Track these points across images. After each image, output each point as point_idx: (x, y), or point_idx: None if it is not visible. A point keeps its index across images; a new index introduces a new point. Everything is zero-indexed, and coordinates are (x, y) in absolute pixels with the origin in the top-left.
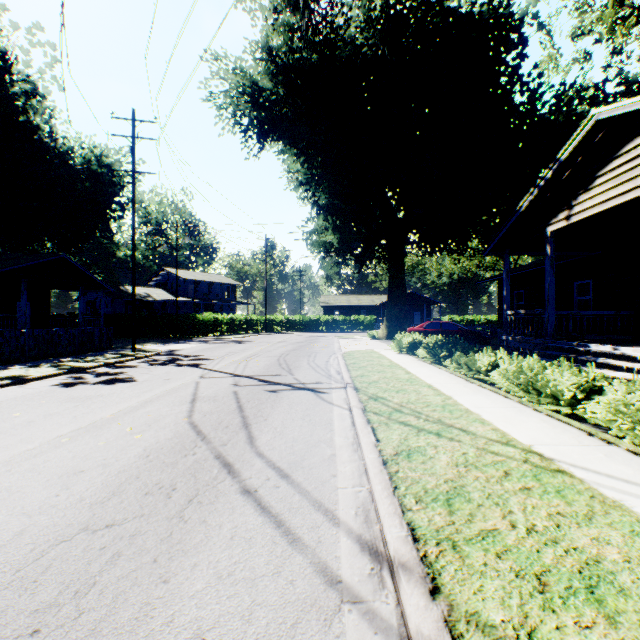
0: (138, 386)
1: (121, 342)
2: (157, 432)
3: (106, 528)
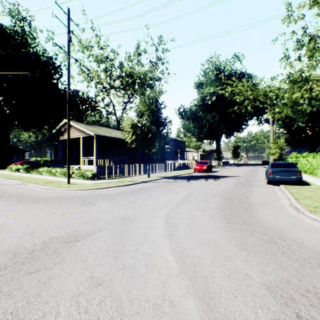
0: None
1: None
2: None
3: None
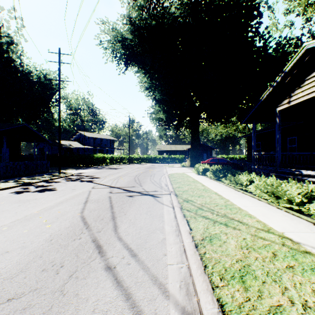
0: (57, 193)
1: (55, 168)
2: (61, 223)
3: (7, 302)
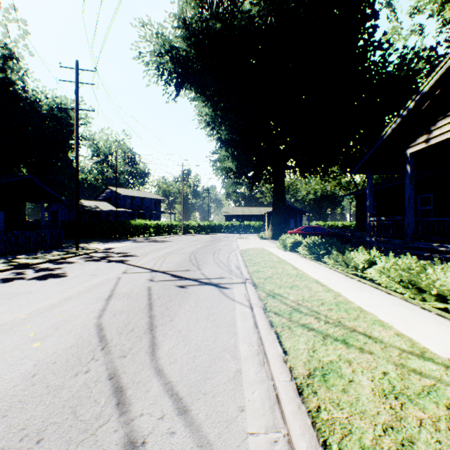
0: (66, 282)
1: (72, 241)
2: (59, 338)
3: None
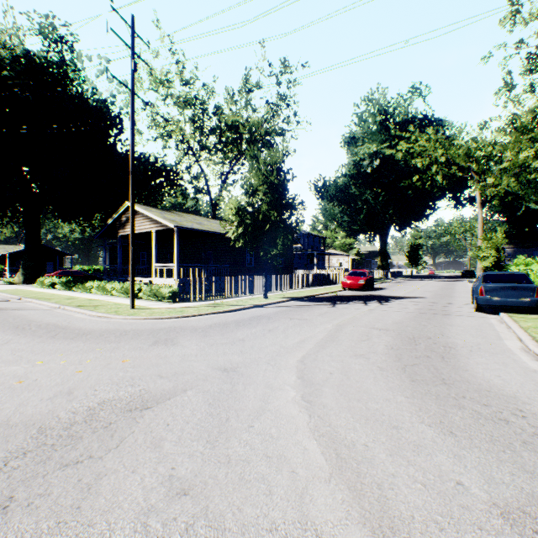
0: None
1: None
2: None
3: None
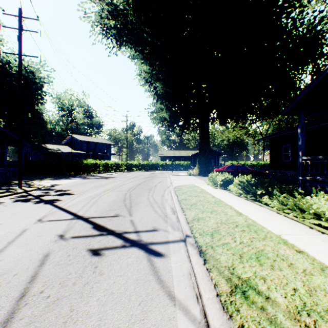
0: None
1: (30, 178)
2: None
3: None
